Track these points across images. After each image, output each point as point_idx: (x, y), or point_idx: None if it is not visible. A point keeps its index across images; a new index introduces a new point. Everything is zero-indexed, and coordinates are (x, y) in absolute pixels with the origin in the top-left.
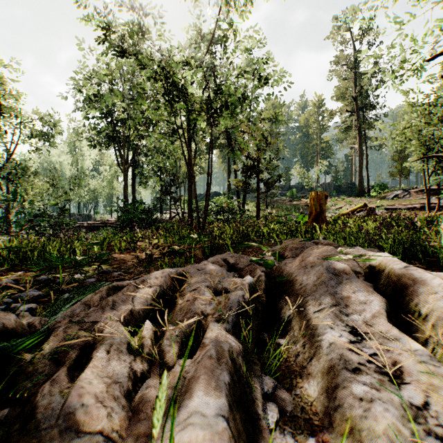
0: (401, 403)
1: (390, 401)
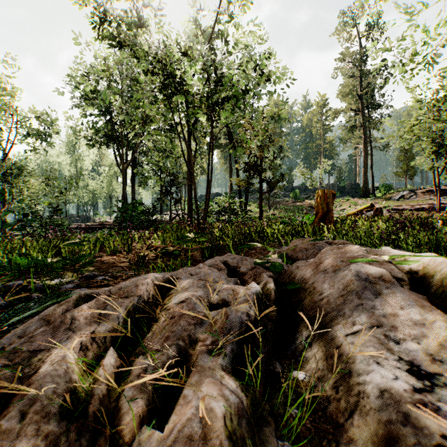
0: None
1: None
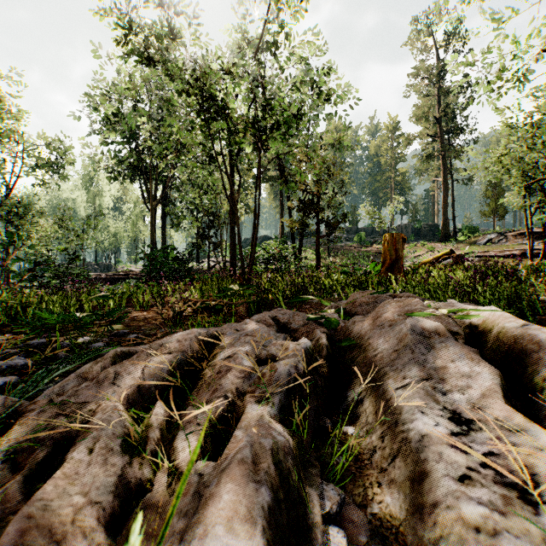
0: (544, 538)
1: (525, 533)
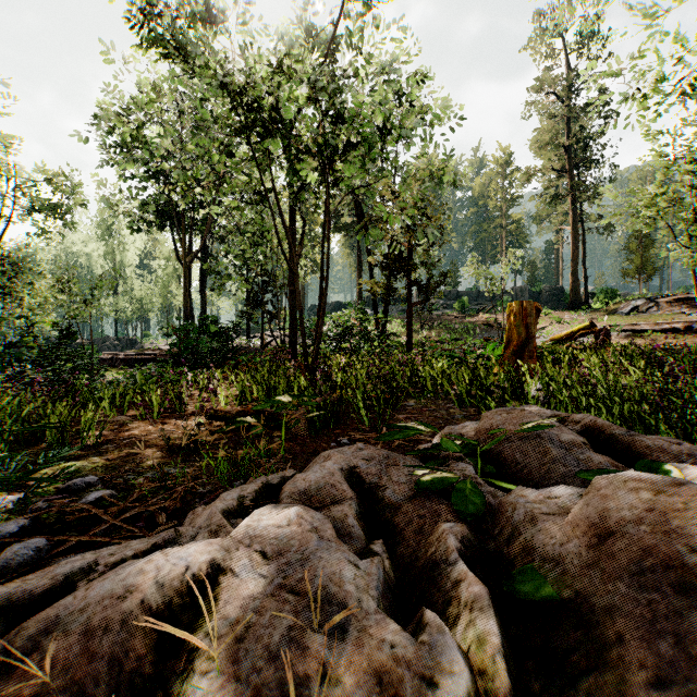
0: None
1: None
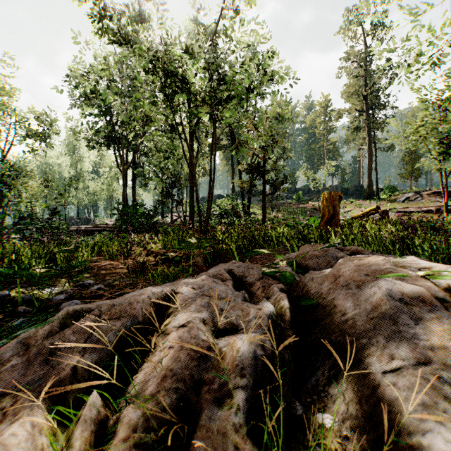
0: None
1: None
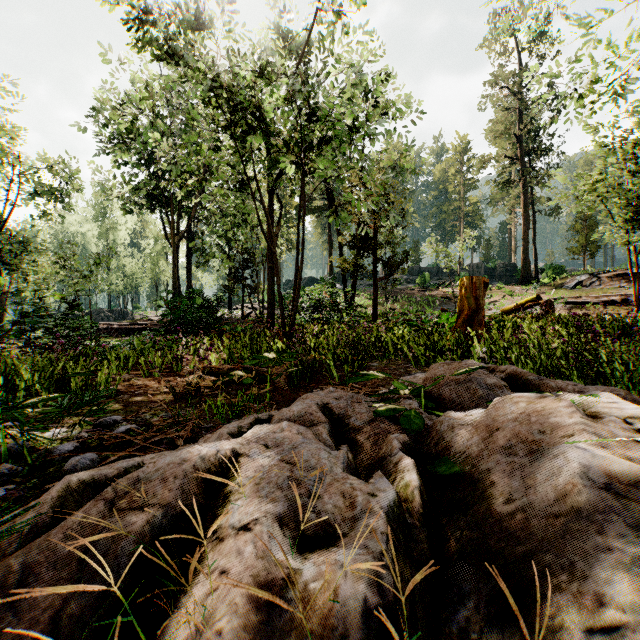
0: None
1: None
